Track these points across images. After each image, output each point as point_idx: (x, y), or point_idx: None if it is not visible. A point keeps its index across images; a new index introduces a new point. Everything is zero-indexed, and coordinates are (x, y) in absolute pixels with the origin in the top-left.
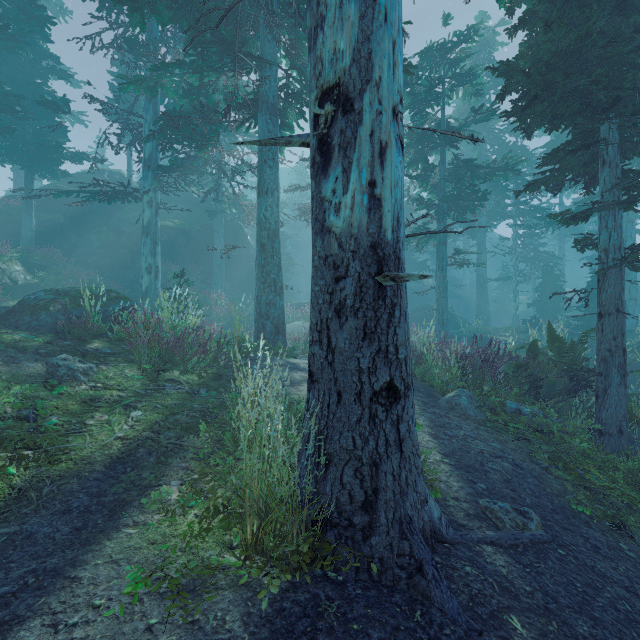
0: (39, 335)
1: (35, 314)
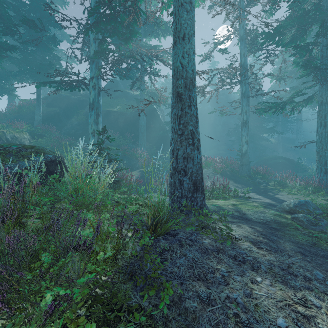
0: None
1: None
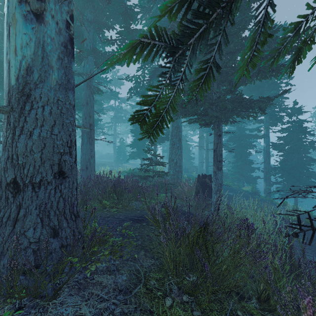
0: None
1: None
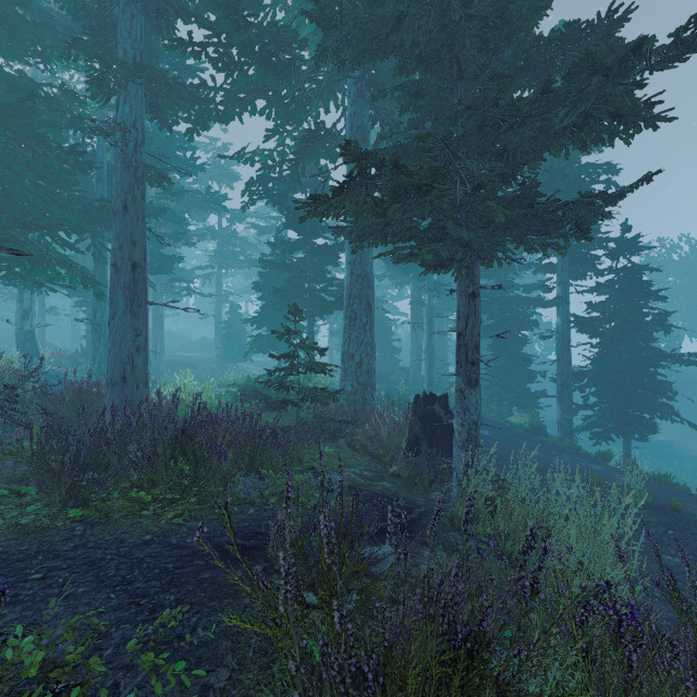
0: None
1: None
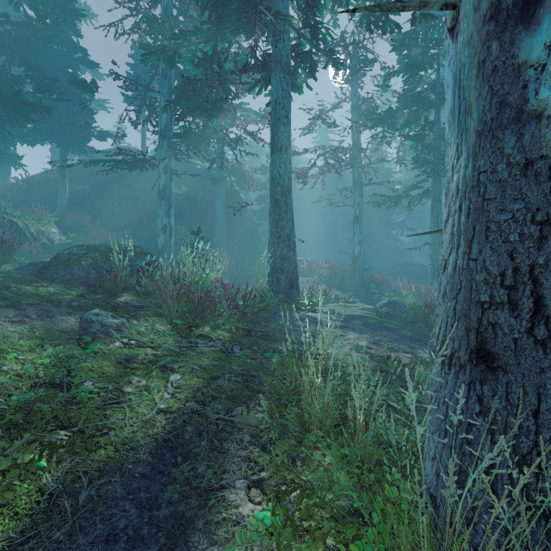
0: (72, 289)
1: (68, 268)
